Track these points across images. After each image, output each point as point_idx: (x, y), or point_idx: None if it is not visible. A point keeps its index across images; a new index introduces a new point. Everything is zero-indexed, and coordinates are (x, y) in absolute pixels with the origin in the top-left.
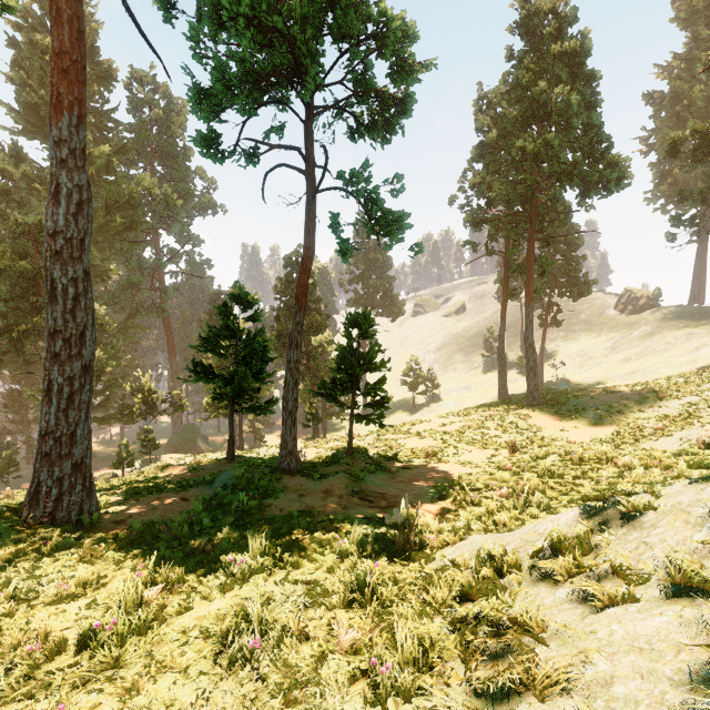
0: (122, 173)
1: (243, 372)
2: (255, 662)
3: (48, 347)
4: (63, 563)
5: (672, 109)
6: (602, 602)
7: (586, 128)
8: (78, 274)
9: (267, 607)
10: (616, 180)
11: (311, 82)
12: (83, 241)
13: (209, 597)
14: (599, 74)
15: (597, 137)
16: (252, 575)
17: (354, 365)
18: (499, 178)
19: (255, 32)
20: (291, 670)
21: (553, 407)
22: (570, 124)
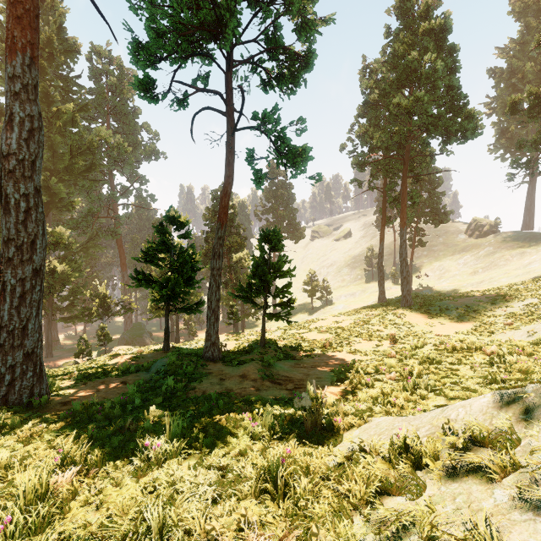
0: (84, 126)
1: (176, 278)
2: None
3: (2, 253)
4: (5, 442)
5: (509, 81)
6: None
7: (448, 89)
8: (29, 191)
9: (176, 500)
10: (471, 129)
11: (230, 33)
12: (34, 163)
13: (121, 484)
14: (458, 47)
15: (456, 95)
16: (167, 459)
17: (266, 272)
18: (379, 130)
19: None
20: None
21: (422, 308)
22: (436, 86)
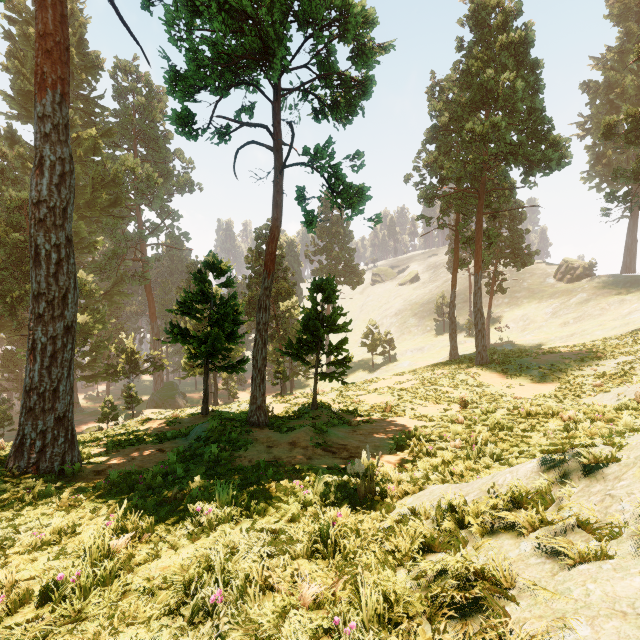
0: (108, 154)
1: (216, 333)
2: (216, 619)
3: (32, 309)
4: (43, 511)
5: (606, 97)
6: (574, 559)
7: (529, 111)
8: (60, 241)
9: (232, 557)
10: (557, 159)
11: (278, 64)
12: (66, 210)
13: (176, 546)
14: (542, 63)
15: (540, 119)
16: (219, 524)
17: (318, 327)
18: (450, 158)
19: (226, 16)
20: (252, 627)
21: (499, 366)
22: (515, 108)
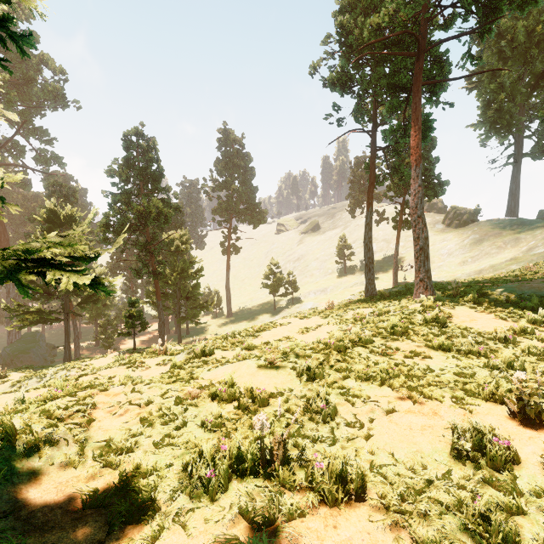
0: None
1: None
2: None
3: None
4: None
5: (496, 46)
6: None
7: None
8: None
9: None
10: None
11: None
12: None
13: None
14: None
15: None
16: None
17: None
18: None
19: None
20: None
21: (469, 299)
22: None
